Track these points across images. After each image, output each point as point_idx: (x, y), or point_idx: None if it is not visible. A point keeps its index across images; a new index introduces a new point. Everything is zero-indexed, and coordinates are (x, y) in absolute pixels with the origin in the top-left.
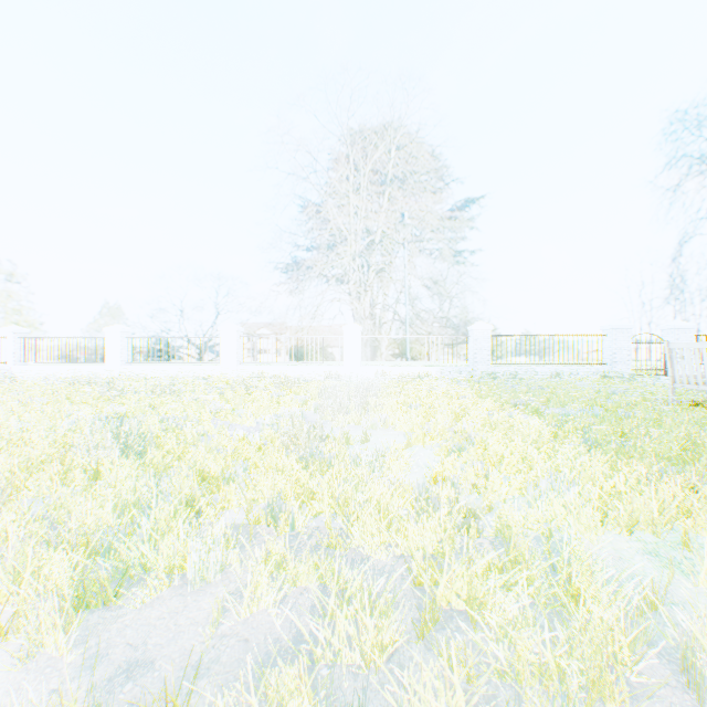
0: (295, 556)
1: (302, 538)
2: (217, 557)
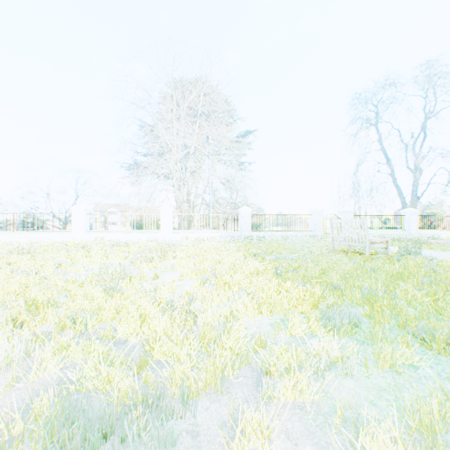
0: (75, 342)
1: (90, 335)
2: (23, 348)
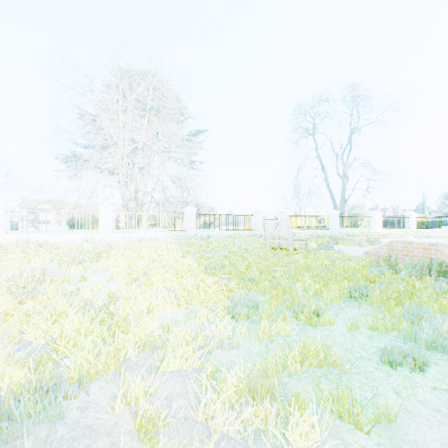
0: None
1: None
2: None
